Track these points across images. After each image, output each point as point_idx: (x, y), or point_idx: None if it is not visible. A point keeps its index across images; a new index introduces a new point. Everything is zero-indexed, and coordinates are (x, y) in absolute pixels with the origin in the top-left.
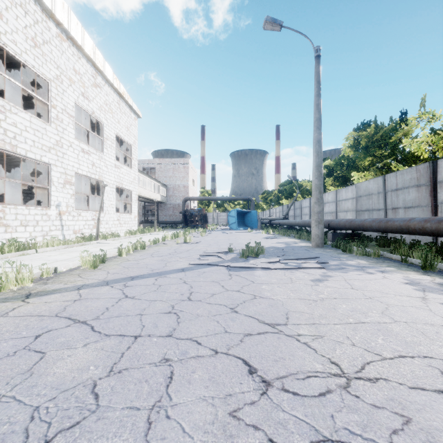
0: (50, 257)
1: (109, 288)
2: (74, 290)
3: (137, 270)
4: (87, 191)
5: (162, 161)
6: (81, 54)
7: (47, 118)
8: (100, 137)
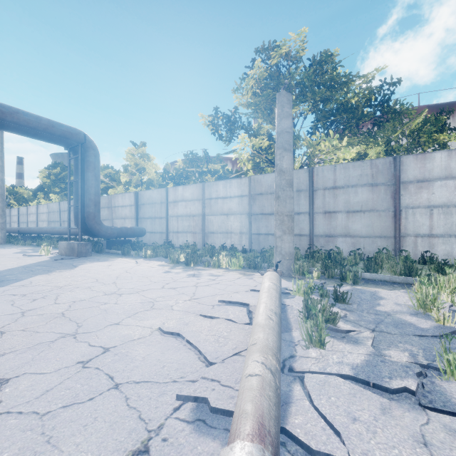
0: None
1: None
2: None
3: None
4: None
5: None
6: None
7: None
8: None
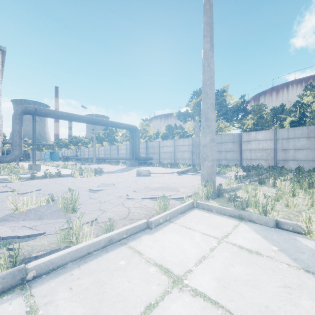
0: None
1: None
2: None
3: None
4: None
5: None
6: None
7: None
8: None
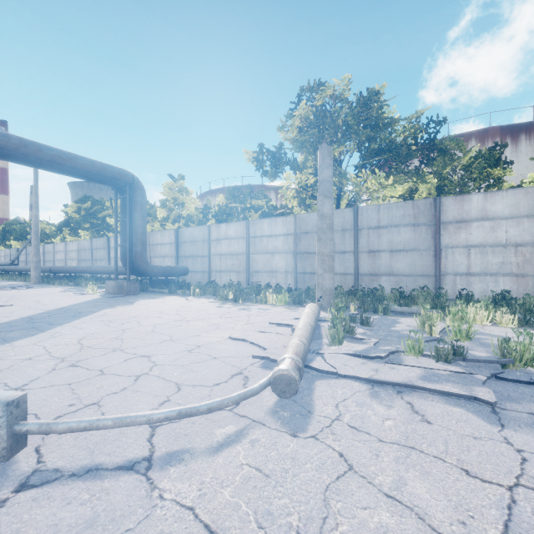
0: None
1: None
2: None
3: None
4: None
5: None
6: None
7: None
8: None
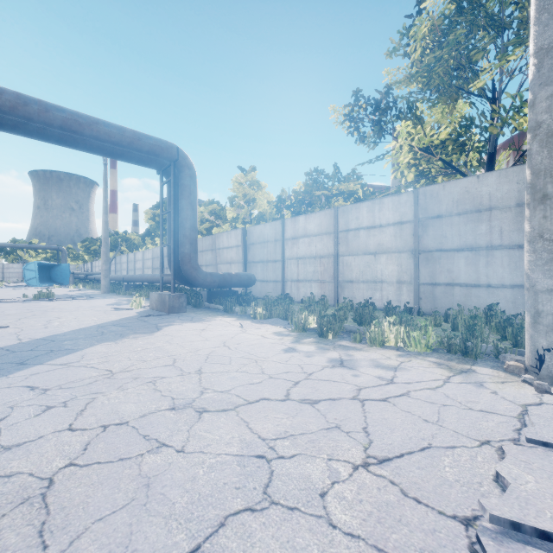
0: None
1: None
2: None
3: None
4: None
5: None
6: None
7: None
8: None
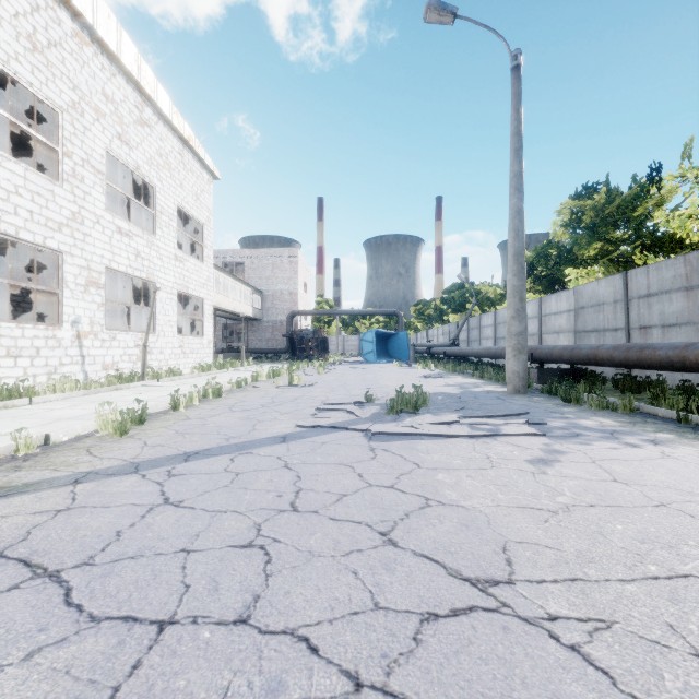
0: (52, 411)
1: (136, 479)
2: (66, 485)
3: (200, 438)
4: (131, 300)
5: (255, 253)
6: (116, 68)
7: (56, 174)
8: (150, 209)
